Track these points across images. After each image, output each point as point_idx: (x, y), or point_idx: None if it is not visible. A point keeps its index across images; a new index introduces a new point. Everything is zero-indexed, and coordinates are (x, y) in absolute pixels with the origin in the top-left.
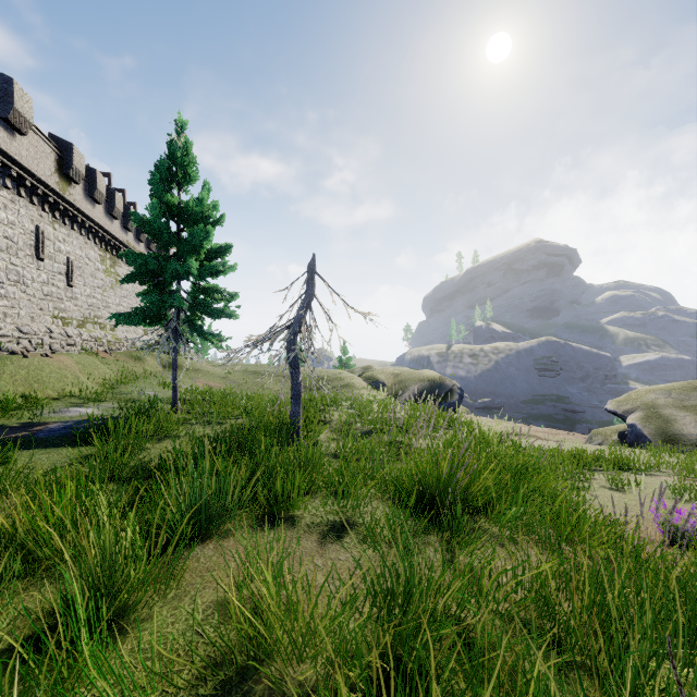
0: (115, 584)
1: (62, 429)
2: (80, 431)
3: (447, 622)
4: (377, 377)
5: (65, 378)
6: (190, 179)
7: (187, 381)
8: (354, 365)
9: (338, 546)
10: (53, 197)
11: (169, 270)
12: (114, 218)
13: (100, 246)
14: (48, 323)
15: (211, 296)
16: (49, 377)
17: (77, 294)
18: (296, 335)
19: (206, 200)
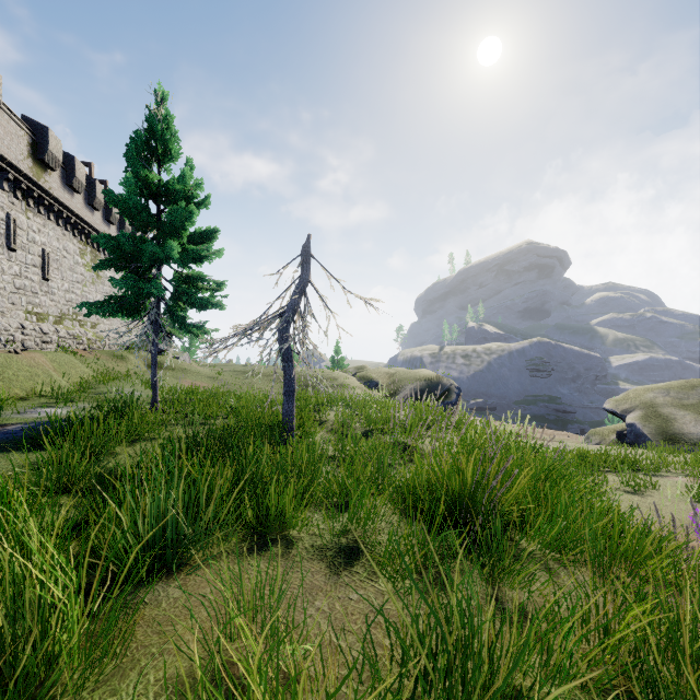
0: (18, 661)
1: (20, 431)
2: (37, 433)
3: (511, 699)
4: (372, 376)
5: (36, 376)
6: (171, 155)
7: (173, 381)
8: (347, 365)
9: (346, 578)
10: (26, 183)
11: (146, 252)
12: (95, 209)
13: (80, 239)
14: (21, 319)
15: (195, 285)
16: (17, 375)
17: (54, 289)
18: (289, 325)
19: (189, 179)
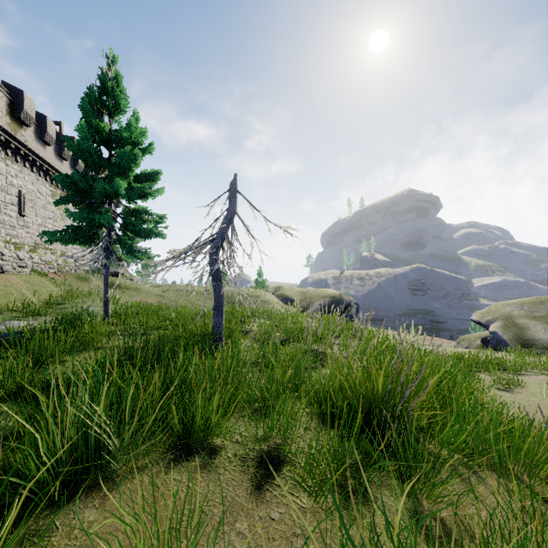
0: None
1: None
2: None
3: None
4: (287, 294)
5: (10, 294)
6: (120, 108)
7: (127, 298)
8: (268, 286)
9: (268, 493)
10: (5, 136)
11: (96, 188)
12: (64, 159)
13: (51, 183)
14: (0, 248)
15: (141, 218)
16: None
17: (29, 223)
18: (219, 250)
19: (135, 129)
